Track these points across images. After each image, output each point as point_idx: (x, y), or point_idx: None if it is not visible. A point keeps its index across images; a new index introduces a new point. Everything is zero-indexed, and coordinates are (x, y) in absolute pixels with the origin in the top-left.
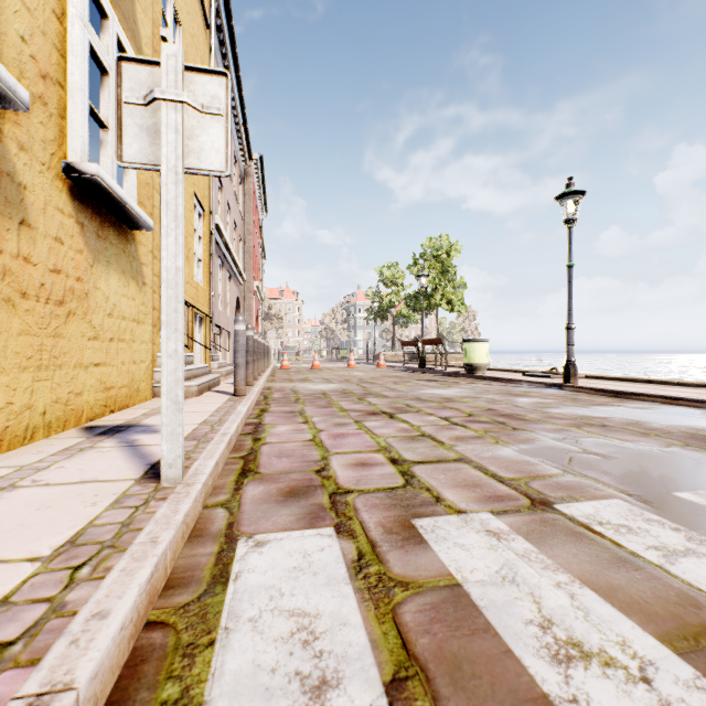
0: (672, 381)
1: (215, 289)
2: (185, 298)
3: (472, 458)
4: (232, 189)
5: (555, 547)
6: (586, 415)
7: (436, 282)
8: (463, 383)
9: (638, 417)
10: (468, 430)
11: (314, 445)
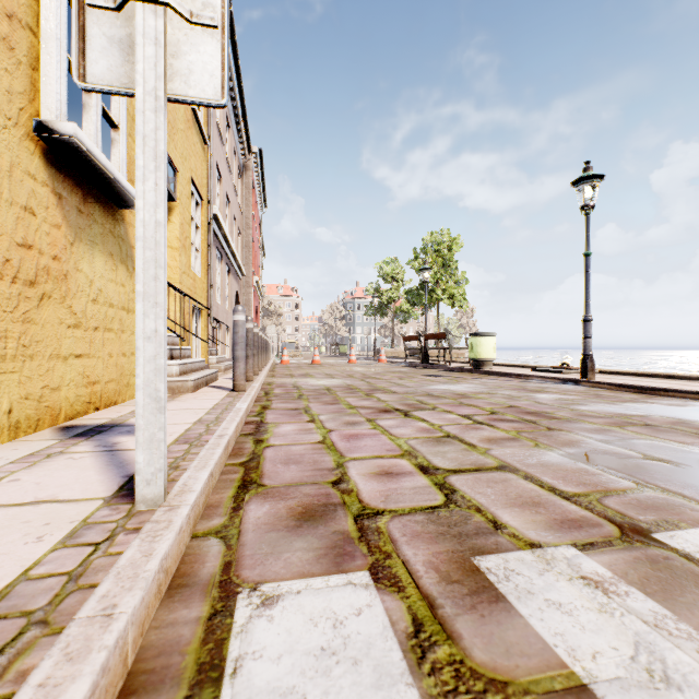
0: (696, 376)
1: (214, 282)
2: (182, 288)
3: (516, 465)
4: (231, 181)
5: (695, 609)
6: (620, 413)
7: (437, 277)
8: (472, 378)
9: (680, 415)
10: (497, 430)
11: (326, 448)
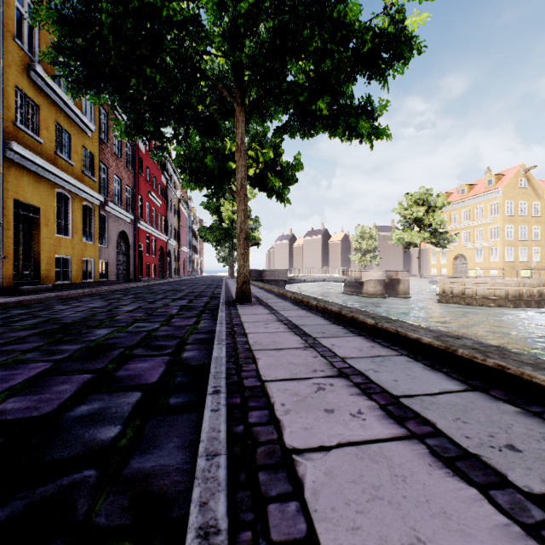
0: None
1: None
2: None
3: None
4: None
5: None
6: None
7: None
8: None
9: None
10: None
11: None
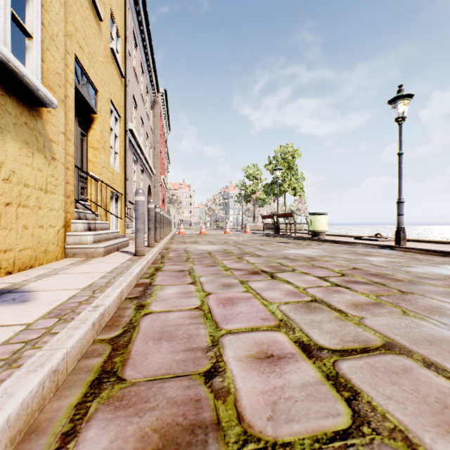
0: None
1: (131, 177)
2: (102, 178)
3: (403, 342)
4: (144, 110)
5: None
6: (448, 274)
7: (284, 176)
8: (313, 244)
9: None
10: (357, 294)
11: (202, 316)
